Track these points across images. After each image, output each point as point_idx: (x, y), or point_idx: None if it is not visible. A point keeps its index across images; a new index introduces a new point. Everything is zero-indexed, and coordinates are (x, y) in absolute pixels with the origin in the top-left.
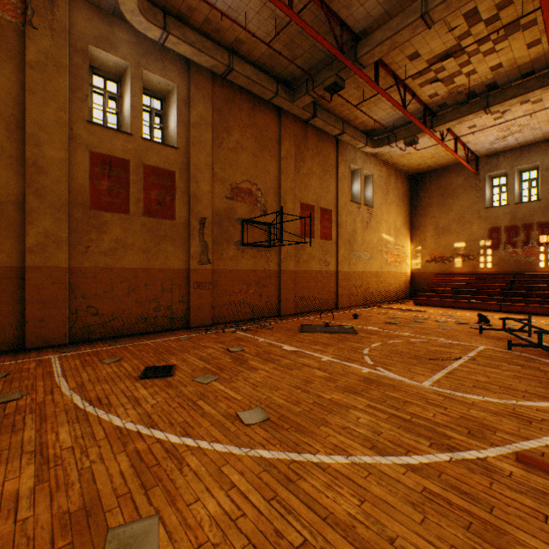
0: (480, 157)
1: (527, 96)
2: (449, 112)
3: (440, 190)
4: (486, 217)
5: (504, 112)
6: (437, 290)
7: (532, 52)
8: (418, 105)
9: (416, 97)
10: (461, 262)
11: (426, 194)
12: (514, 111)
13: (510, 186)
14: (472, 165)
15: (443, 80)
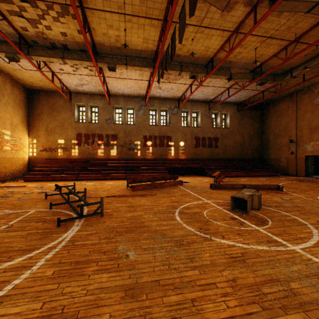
0: (73, 92)
1: (83, 63)
2: (41, 50)
3: (50, 105)
4: (76, 127)
5: (78, 69)
6: (44, 170)
7: (82, 37)
8: (13, 30)
9: (9, 21)
10: (62, 152)
11: (41, 105)
12: (83, 71)
13: (87, 113)
14: (68, 95)
15: (29, 20)
